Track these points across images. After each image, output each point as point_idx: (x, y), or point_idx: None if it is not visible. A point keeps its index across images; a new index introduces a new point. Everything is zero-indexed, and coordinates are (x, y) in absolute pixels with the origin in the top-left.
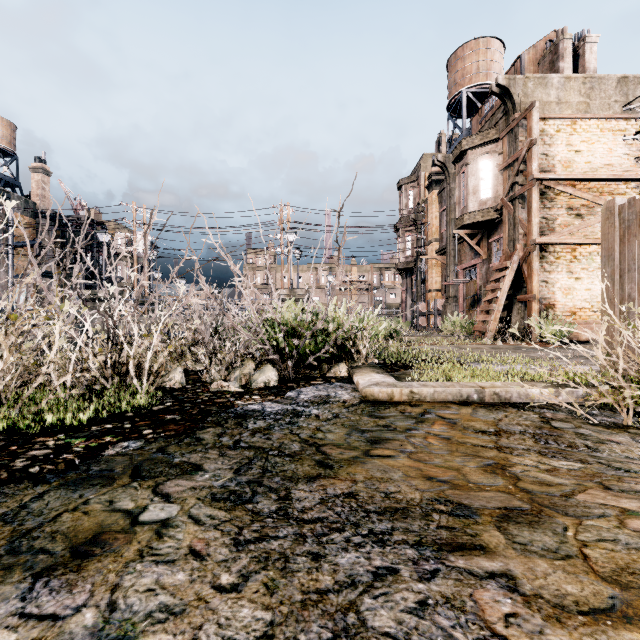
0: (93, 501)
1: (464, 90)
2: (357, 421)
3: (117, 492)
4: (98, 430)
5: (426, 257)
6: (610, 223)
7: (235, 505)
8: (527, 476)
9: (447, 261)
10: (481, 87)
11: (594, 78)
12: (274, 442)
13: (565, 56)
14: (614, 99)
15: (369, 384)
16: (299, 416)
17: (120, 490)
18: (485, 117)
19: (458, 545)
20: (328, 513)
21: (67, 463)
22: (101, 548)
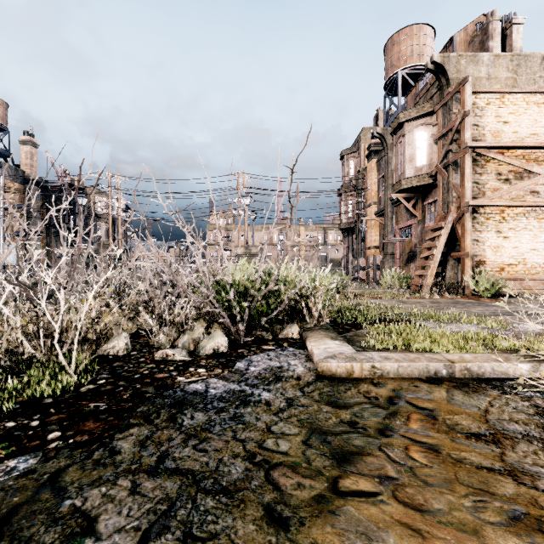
0: None
1: (400, 71)
2: (315, 413)
3: None
4: None
5: (366, 218)
6: None
7: None
8: None
9: (385, 222)
10: (415, 68)
11: (521, 56)
12: (210, 459)
13: (494, 36)
14: (539, 75)
15: (325, 356)
16: (246, 404)
17: None
18: (419, 93)
19: None
20: None
21: None
22: None
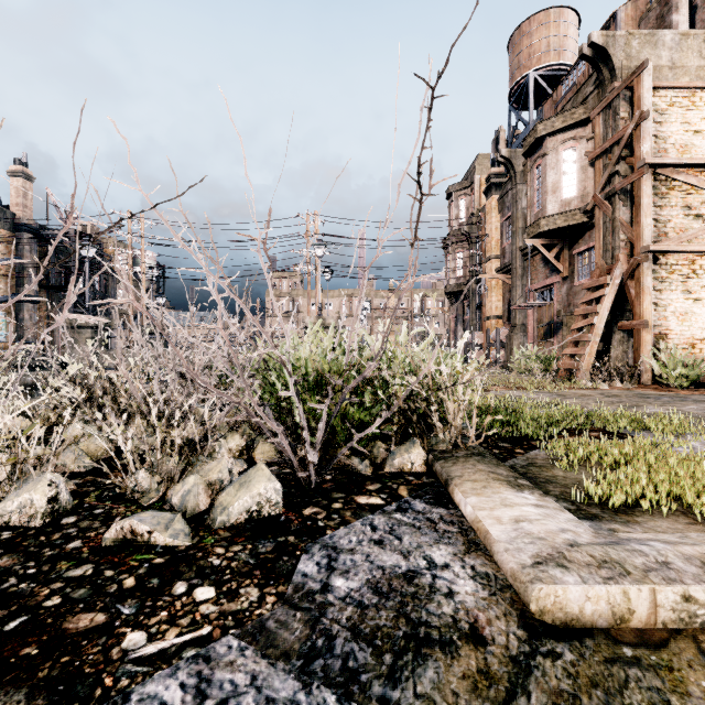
0: None
1: (531, 72)
2: None
3: None
4: None
5: (486, 276)
6: None
7: None
8: None
9: (512, 281)
10: (552, 68)
11: None
12: None
13: (680, 6)
14: None
15: (534, 554)
16: None
17: None
18: (562, 99)
19: None
20: None
21: None
22: None
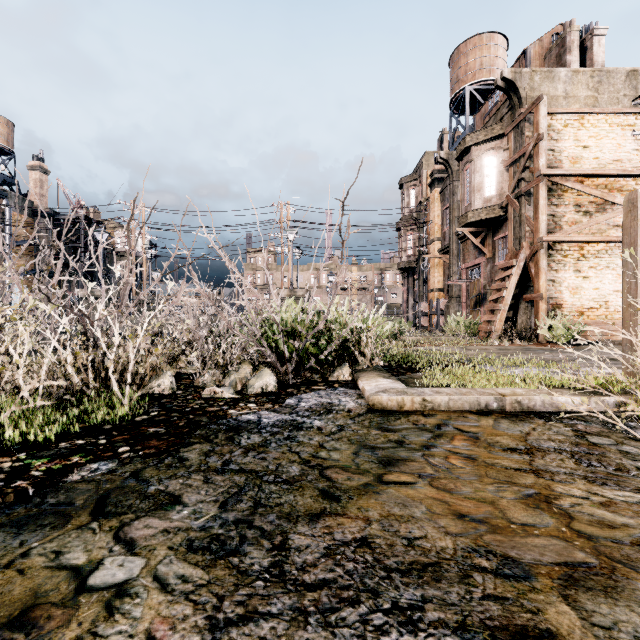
0: (35, 552)
1: (467, 86)
2: (365, 435)
3: (69, 537)
4: (67, 447)
5: (429, 256)
6: (633, 216)
7: (216, 559)
8: (580, 513)
9: (450, 260)
10: (484, 83)
11: (602, 71)
12: (270, 463)
13: (572, 49)
14: (623, 93)
15: (376, 391)
16: (299, 429)
17: (74, 534)
18: (489, 113)
19: (517, 630)
20: (336, 572)
21: (18, 493)
22: (25, 635)
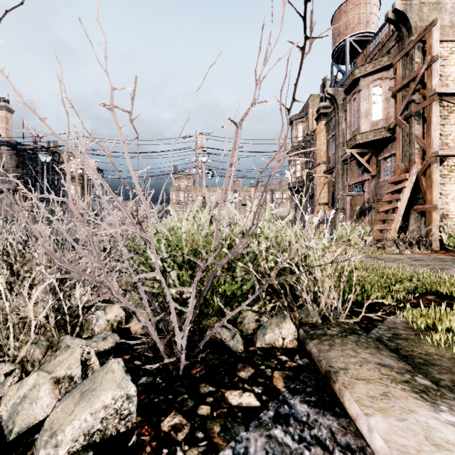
0: None
1: (347, 38)
2: None
3: None
4: None
5: (318, 175)
6: None
7: None
8: None
9: (335, 179)
10: (362, 35)
11: None
12: None
13: None
14: None
15: None
16: None
17: None
18: (370, 54)
19: None
20: None
21: None
22: None
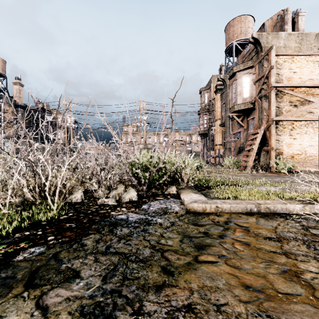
0: None
1: (234, 42)
2: (186, 228)
3: (8, 304)
4: (19, 237)
5: (214, 127)
6: None
7: None
8: (318, 285)
9: (225, 130)
10: (242, 40)
11: (303, 34)
12: (132, 248)
13: (288, 22)
14: (314, 45)
15: (191, 201)
16: (149, 224)
17: (11, 301)
18: (245, 55)
19: None
20: None
21: None
22: None
